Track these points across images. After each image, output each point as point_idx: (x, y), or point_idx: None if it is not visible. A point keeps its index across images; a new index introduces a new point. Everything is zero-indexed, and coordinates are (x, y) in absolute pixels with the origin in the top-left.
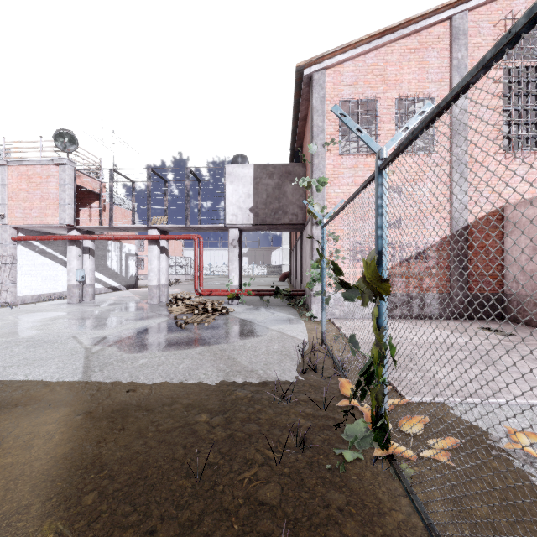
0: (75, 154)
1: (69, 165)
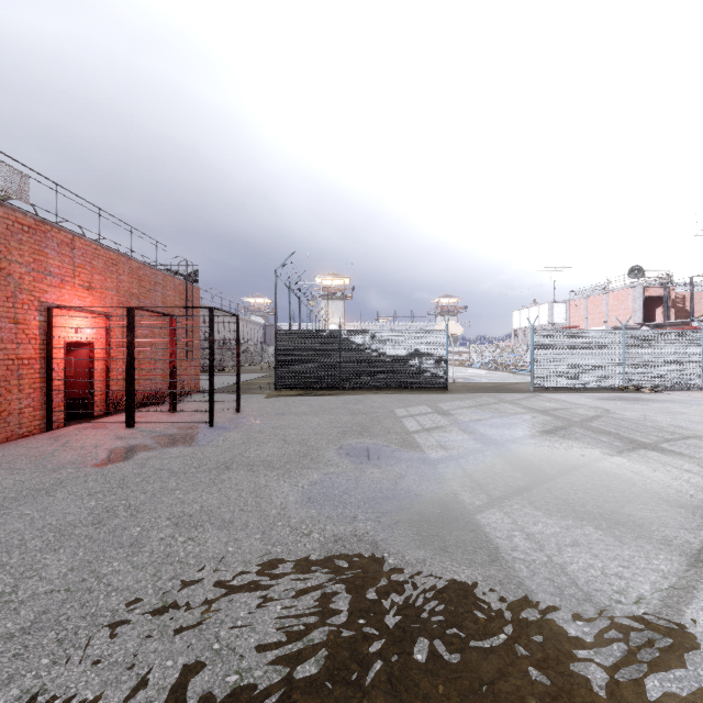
0: (643, 277)
1: (638, 286)
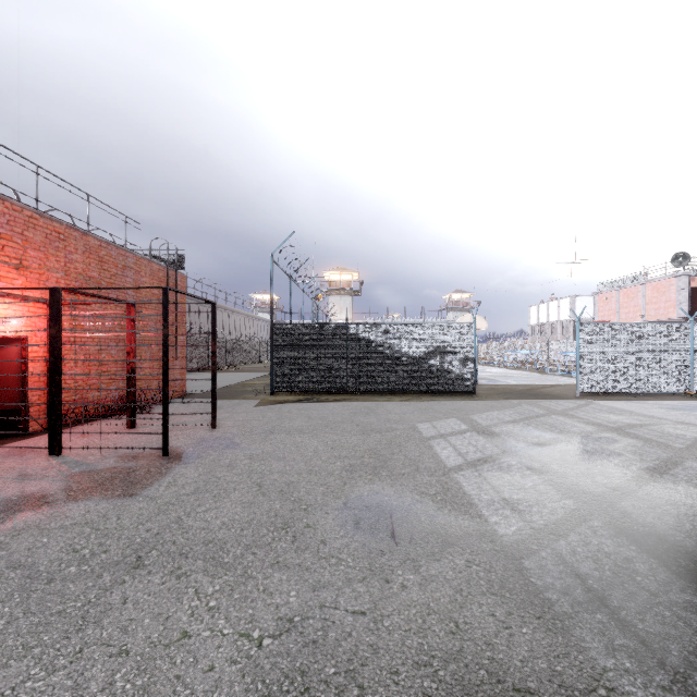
0: (689, 265)
1: (683, 275)
